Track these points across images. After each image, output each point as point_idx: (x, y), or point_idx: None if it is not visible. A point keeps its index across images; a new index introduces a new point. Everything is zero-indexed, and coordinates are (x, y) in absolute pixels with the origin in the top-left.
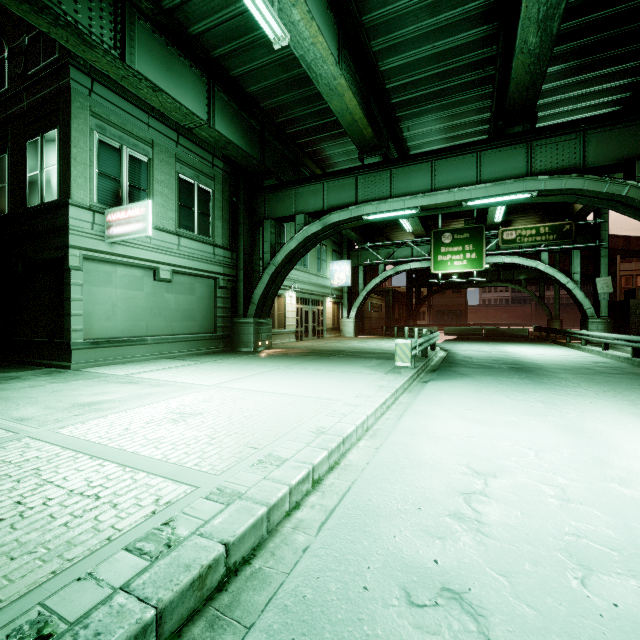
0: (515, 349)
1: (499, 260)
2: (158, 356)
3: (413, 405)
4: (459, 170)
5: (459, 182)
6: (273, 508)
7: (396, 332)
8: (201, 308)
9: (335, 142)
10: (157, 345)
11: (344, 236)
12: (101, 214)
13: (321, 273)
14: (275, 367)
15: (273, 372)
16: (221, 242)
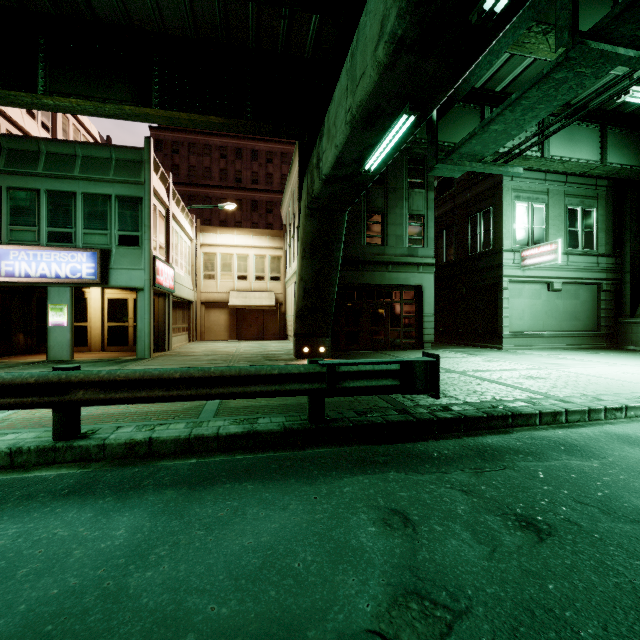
0: None
1: None
2: (551, 347)
3: None
4: None
5: None
6: None
7: None
8: (584, 310)
9: None
10: (550, 338)
11: None
12: (517, 252)
13: None
14: None
15: None
16: (603, 251)
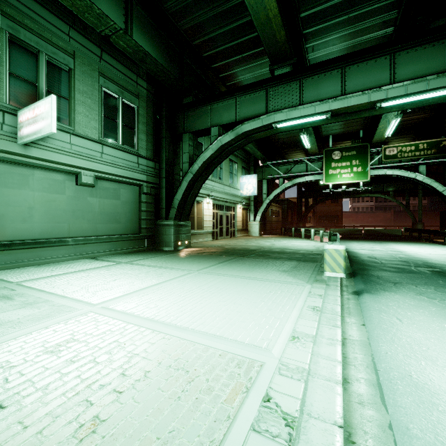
0: (406, 248)
1: (382, 172)
2: (80, 256)
3: (384, 355)
4: (371, 74)
5: (371, 85)
6: None
7: (293, 232)
8: (126, 211)
9: (246, 66)
10: (79, 246)
11: (251, 156)
12: (13, 115)
13: (233, 185)
14: (186, 271)
15: (182, 279)
16: (145, 153)
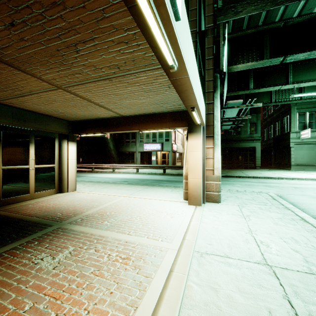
0: None
1: None
2: None
3: None
4: None
5: None
6: (293, 178)
7: None
8: None
9: None
10: None
11: None
12: (299, 132)
13: None
14: None
15: None
16: None
